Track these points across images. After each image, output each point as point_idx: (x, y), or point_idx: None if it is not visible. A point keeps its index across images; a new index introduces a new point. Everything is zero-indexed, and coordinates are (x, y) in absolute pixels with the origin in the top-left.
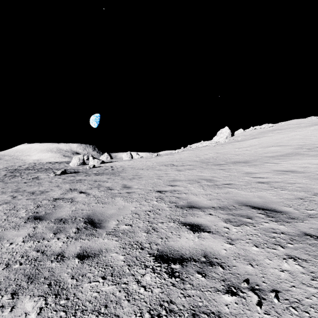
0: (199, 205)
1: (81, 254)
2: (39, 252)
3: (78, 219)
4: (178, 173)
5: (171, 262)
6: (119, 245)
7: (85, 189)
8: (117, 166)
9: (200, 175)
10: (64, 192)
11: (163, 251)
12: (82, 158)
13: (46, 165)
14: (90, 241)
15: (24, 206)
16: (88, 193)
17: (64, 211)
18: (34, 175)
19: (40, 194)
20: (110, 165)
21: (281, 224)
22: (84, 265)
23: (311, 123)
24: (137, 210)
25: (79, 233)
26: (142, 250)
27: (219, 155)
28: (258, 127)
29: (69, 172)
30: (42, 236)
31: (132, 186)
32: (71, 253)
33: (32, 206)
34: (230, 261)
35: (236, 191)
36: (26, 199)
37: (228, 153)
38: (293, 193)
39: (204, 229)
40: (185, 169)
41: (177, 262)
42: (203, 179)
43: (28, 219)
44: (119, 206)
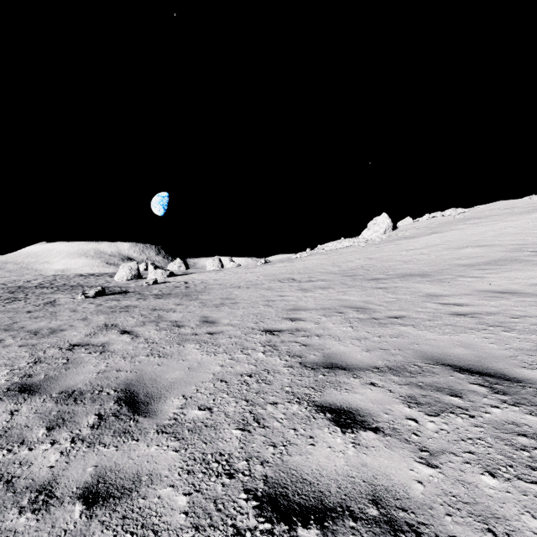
0: (348, 362)
1: (92, 488)
2: (1, 480)
3: (106, 392)
4: (303, 295)
5: (296, 518)
6: (181, 464)
7: (133, 325)
8: (196, 281)
9: (344, 298)
10: (93, 331)
11: (277, 482)
12: (136, 267)
13: (74, 280)
14: (119, 451)
15: (10, 362)
16: (136, 334)
17: (83, 374)
18: (48, 297)
19: (48, 335)
20: (184, 279)
21: (530, 413)
22: (91, 525)
23: (531, 208)
24: (226, 372)
25: (101, 428)
26: (230, 478)
27: (374, 262)
28: (439, 214)
29: (111, 291)
30: (22, 436)
31: (220, 320)
32: (71, 486)
33: (24, 361)
34: (438, 519)
35: (415, 332)
36: (18, 347)
37: (389, 259)
38: (530, 337)
39: (365, 422)
40: (315, 287)
41: (312, 518)
42: (350, 306)
43: (7, 392)
44: (191, 364)
